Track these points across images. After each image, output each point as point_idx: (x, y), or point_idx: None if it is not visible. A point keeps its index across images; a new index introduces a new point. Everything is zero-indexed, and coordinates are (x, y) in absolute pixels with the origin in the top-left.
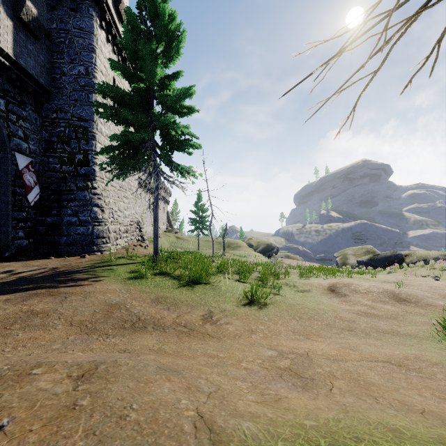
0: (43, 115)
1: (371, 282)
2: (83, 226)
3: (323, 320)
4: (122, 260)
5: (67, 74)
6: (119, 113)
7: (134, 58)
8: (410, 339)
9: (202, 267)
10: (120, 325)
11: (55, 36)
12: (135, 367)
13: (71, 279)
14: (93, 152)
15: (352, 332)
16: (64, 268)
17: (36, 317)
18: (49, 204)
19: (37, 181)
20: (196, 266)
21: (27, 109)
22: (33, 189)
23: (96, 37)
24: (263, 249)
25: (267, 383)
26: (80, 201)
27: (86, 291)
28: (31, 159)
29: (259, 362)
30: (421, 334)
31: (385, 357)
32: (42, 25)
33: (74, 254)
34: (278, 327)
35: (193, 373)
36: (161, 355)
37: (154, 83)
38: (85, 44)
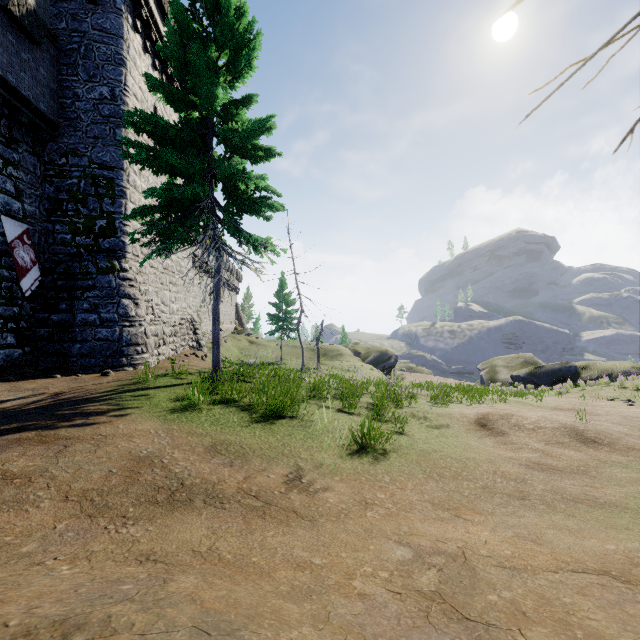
0: (46, 159)
1: (535, 410)
2: (106, 327)
3: (477, 480)
4: (164, 380)
5: (83, 98)
6: (160, 157)
7: (182, 73)
8: (619, 512)
9: (286, 392)
10: (150, 498)
11: (64, 41)
12: (146, 635)
13: (80, 413)
14: (121, 216)
15: (526, 501)
16: (73, 394)
17: (9, 485)
18: (54, 294)
19: (36, 259)
20: (276, 391)
21: (20, 150)
22: (29, 272)
23: (127, 43)
24: (375, 359)
25: (404, 639)
26: (102, 289)
27: (100, 434)
28: (26, 226)
29: (384, 576)
30: (632, 503)
31: (596, 559)
32: (44, 22)
33: (92, 370)
34: (407, 494)
35: (264, 633)
36: (210, 571)
37: (213, 112)
38: (110, 54)
